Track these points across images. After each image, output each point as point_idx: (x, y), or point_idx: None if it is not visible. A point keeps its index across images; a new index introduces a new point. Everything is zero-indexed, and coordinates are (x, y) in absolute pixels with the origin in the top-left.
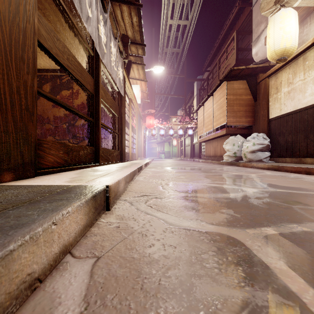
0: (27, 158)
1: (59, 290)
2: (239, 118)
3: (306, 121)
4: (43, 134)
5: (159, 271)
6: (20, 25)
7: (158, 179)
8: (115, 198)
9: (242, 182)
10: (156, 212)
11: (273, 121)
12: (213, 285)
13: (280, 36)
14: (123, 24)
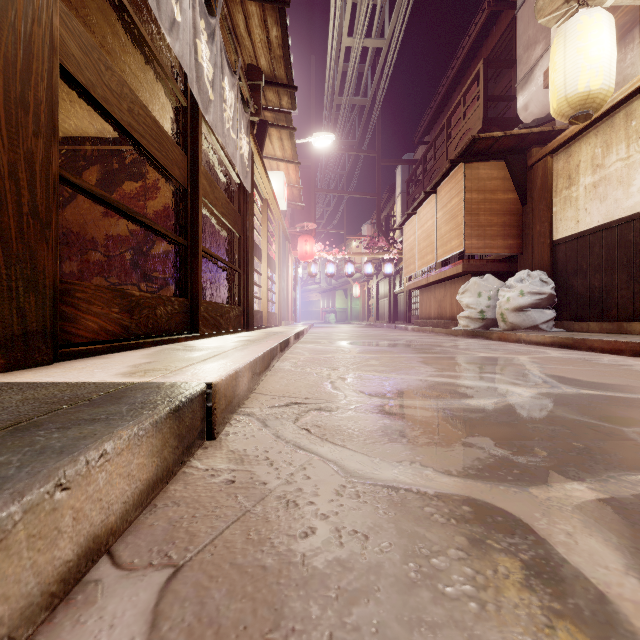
0: (35, 322)
1: None
2: (490, 240)
3: (632, 246)
4: (85, 273)
5: (327, 608)
6: (17, 27)
7: (323, 368)
8: (227, 412)
9: (501, 373)
10: (320, 444)
11: (561, 245)
12: None
13: (579, 66)
14: (250, 43)
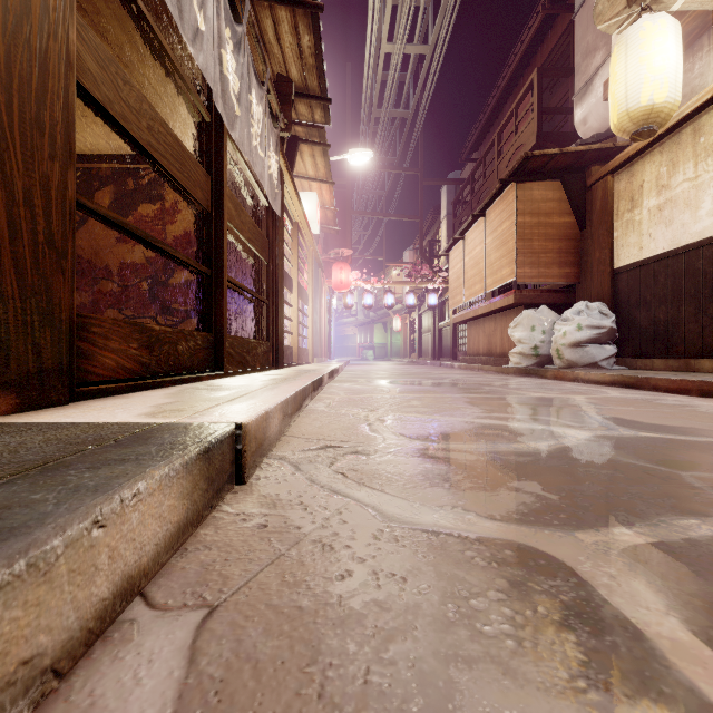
0: (51, 359)
1: (105, 700)
2: (544, 268)
3: (700, 275)
4: (97, 305)
5: (364, 645)
6: (33, 43)
7: (360, 409)
8: (257, 455)
9: (555, 414)
10: (357, 489)
11: (622, 274)
12: (506, 687)
13: (642, 77)
14: (279, 51)
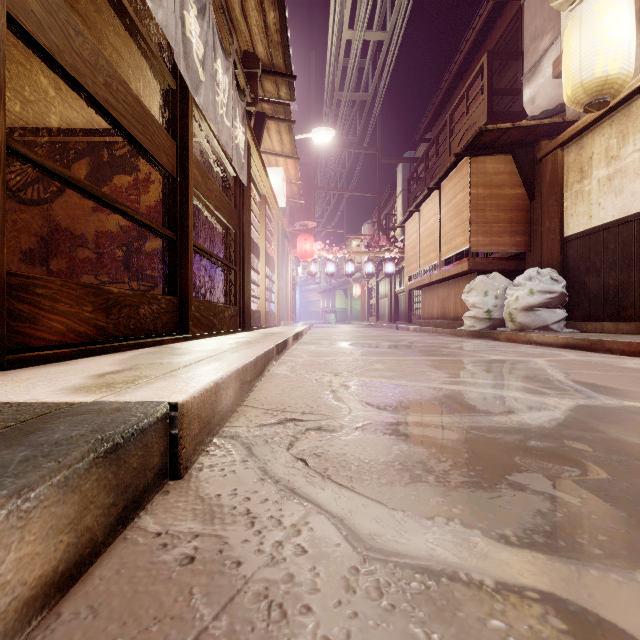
0: None
1: None
2: (496, 236)
3: None
4: (73, 271)
5: None
6: None
7: (324, 373)
8: (202, 437)
9: (523, 379)
10: (320, 486)
11: (572, 242)
12: None
13: (596, 49)
14: (246, 28)
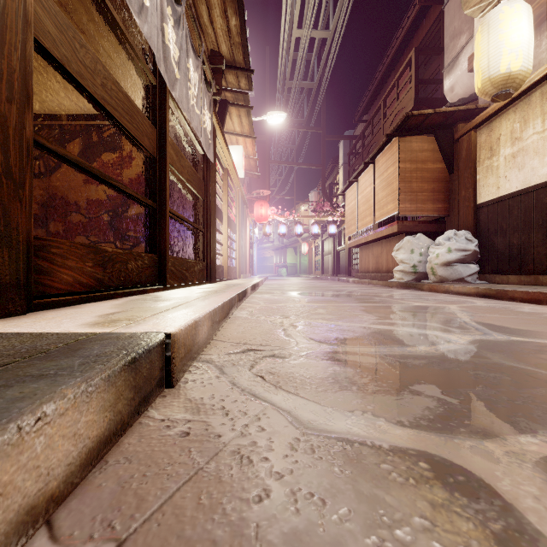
0: (8, 275)
1: None
2: (421, 203)
3: (546, 208)
4: (68, 232)
5: None
6: None
7: (277, 316)
8: (186, 360)
9: (436, 321)
10: (274, 392)
11: (483, 208)
12: None
13: (501, 50)
14: (212, 31)
